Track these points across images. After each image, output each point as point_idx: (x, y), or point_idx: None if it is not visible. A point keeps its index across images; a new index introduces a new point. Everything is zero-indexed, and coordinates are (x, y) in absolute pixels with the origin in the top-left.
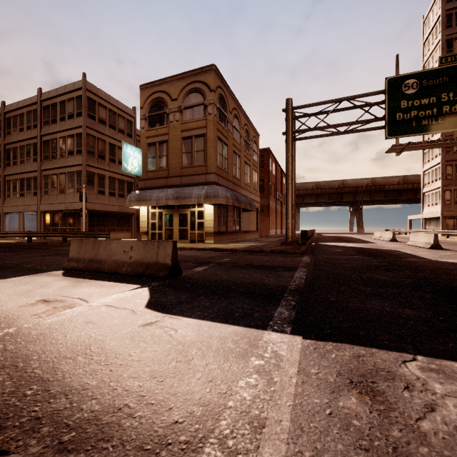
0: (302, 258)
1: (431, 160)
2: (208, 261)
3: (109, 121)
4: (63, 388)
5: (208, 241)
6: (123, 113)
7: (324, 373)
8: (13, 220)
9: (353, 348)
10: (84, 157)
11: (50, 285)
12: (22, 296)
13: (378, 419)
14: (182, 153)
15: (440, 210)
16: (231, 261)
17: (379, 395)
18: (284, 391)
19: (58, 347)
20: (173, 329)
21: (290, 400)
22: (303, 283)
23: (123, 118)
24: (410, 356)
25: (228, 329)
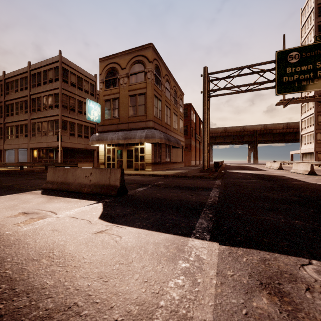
0: (215, 181)
1: (307, 111)
2: (147, 183)
3: (78, 84)
4: (26, 287)
5: (147, 169)
6: (88, 78)
7: (238, 275)
8: (10, 154)
9: (260, 253)
10: (60, 110)
11: (31, 201)
12: (9, 209)
13: (287, 319)
14: (129, 107)
15: (313, 147)
16: (164, 183)
17: (286, 296)
18: (206, 292)
19: (28, 251)
20: (119, 236)
21: (212, 300)
22: (217, 200)
23: (87, 82)
24: (306, 260)
25: (161, 236)
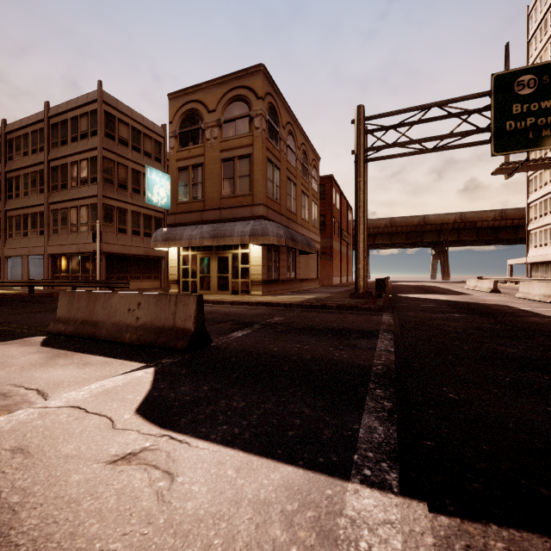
0: (381, 316)
1: (539, 189)
2: (253, 321)
3: (132, 142)
4: None
5: (254, 292)
6: (150, 132)
7: None
8: (16, 265)
9: None
10: (100, 186)
11: (10, 362)
12: None
13: None
14: (221, 180)
15: (550, 252)
16: (284, 322)
17: None
18: None
19: None
20: (168, 474)
21: None
22: (394, 362)
23: (149, 138)
24: None
25: (275, 476)
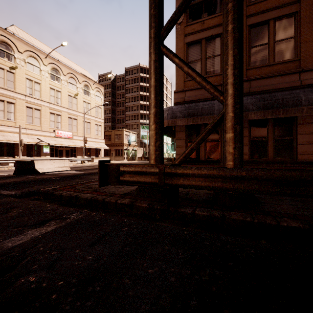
0: (8, 190)
1: None
2: (53, 176)
3: None
4: None
5: None
6: None
7: None
8: None
9: None
10: None
11: None
12: None
13: None
14: None
15: None
16: (42, 178)
17: None
18: None
19: None
20: None
21: None
22: None
23: None
24: None
25: None
